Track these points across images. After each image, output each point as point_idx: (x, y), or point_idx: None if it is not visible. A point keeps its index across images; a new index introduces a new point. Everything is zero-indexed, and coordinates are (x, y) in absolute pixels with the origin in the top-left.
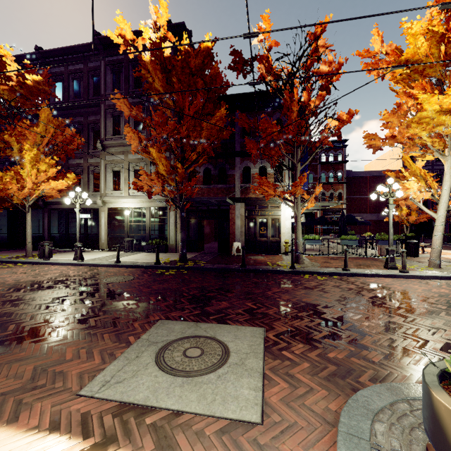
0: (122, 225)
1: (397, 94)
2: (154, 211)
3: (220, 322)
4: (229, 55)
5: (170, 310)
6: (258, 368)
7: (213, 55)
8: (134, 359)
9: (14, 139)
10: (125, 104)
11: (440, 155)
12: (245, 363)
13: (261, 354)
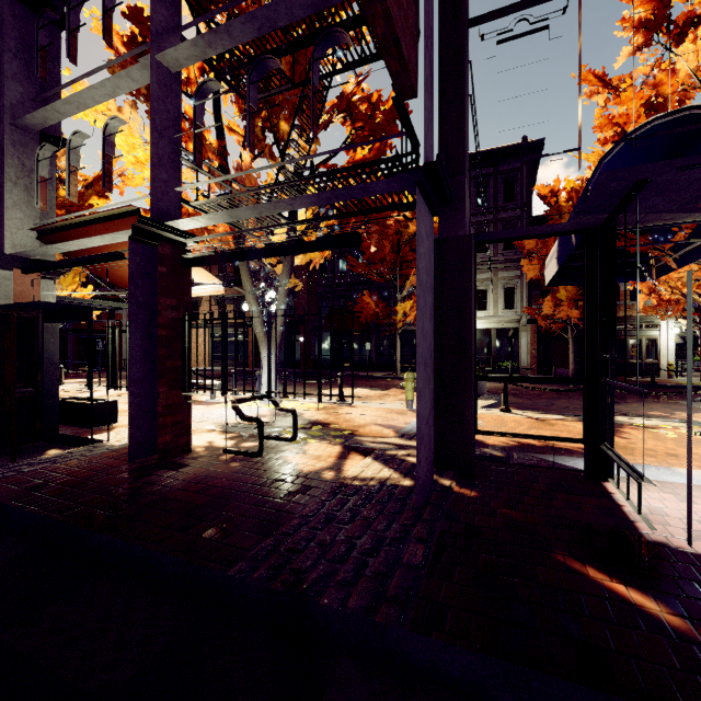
0: None
1: None
2: (501, 332)
3: None
4: None
5: (666, 399)
6: None
7: None
8: None
9: (413, 272)
10: (536, 241)
11: None
12: None
13: None
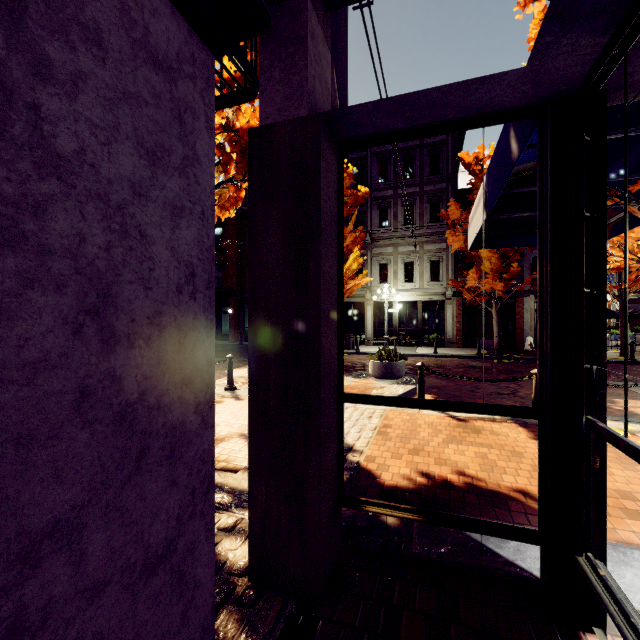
0: (390, 319)
1: None
2: (427, 304)
3: None
4: None
5: None
6: None
7: None
8: None
9: None
10: (460, 211)
11: None
12: None
13: None
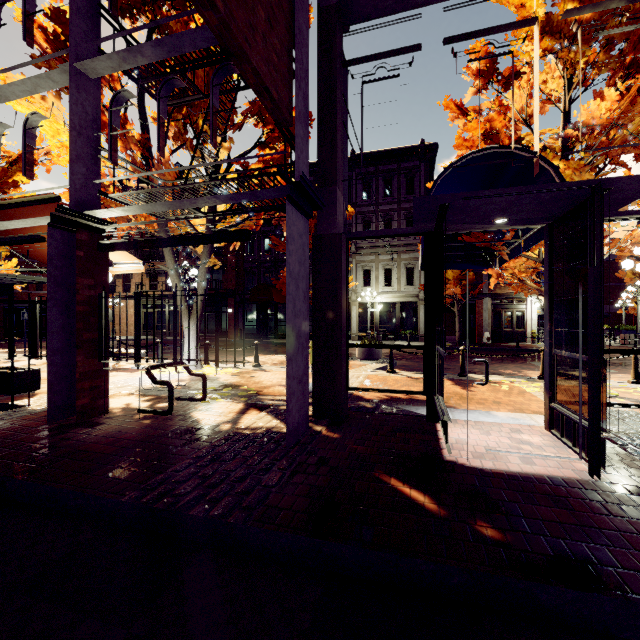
0: (372, 317)
1: None
2: (404, 305)
3: None
4: None
5: (522, 360)
6: None
7: None
8: None
9: None
10: None
11: None
12: None
13: None
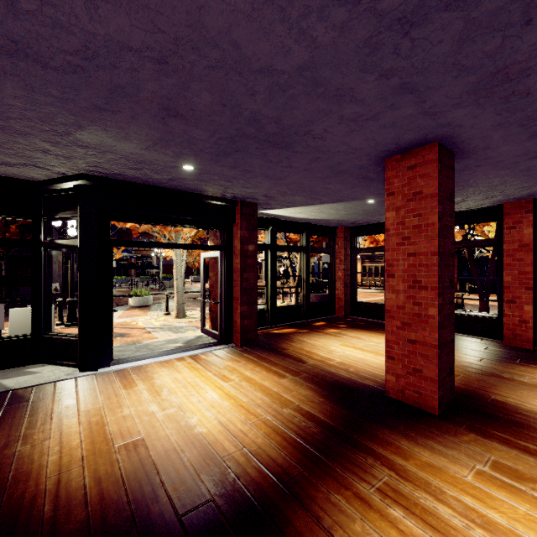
0: None
1: None
2: None
3: None
4: None
5: None
6: None
7: None
8: None
9: None
10: None
11: None
12: None
13: None
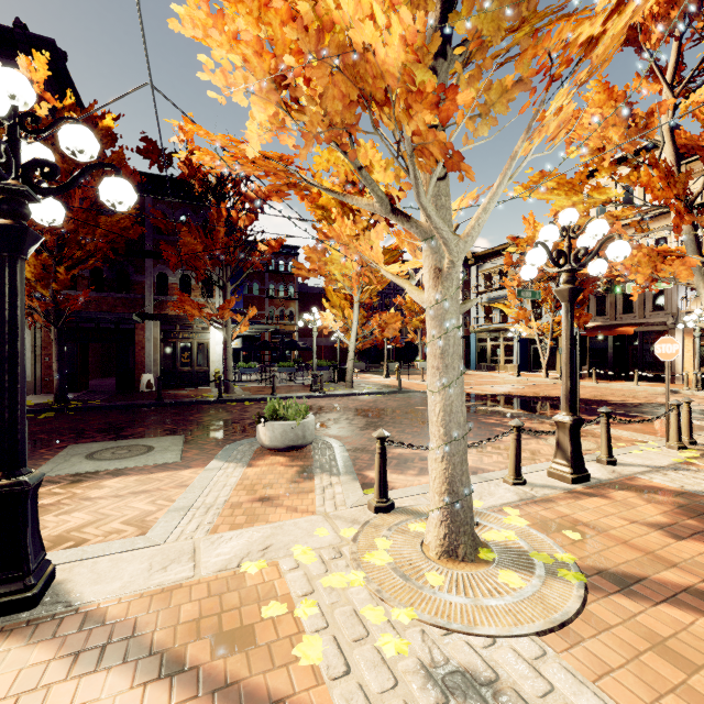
0: None
1: (318, 233)
2: None
3: (141, 438)
4: (139, 140)
5: (78, 439)
6: (179, 449)
7: (116, 136)
8: (64, 462)
9: None
10: None
11: (350, 291)
12: (168, 449)
13: (181, 444)
